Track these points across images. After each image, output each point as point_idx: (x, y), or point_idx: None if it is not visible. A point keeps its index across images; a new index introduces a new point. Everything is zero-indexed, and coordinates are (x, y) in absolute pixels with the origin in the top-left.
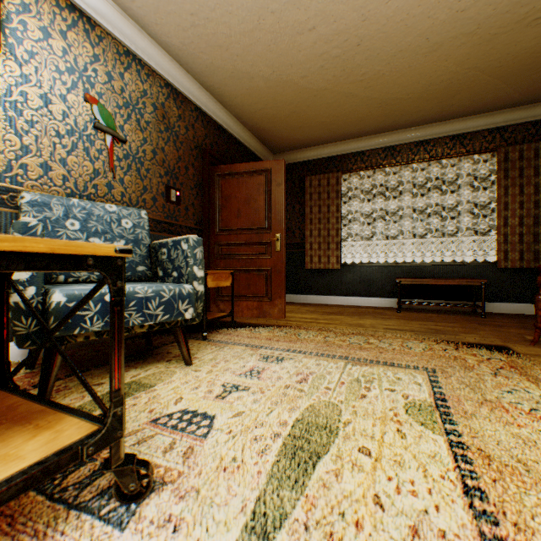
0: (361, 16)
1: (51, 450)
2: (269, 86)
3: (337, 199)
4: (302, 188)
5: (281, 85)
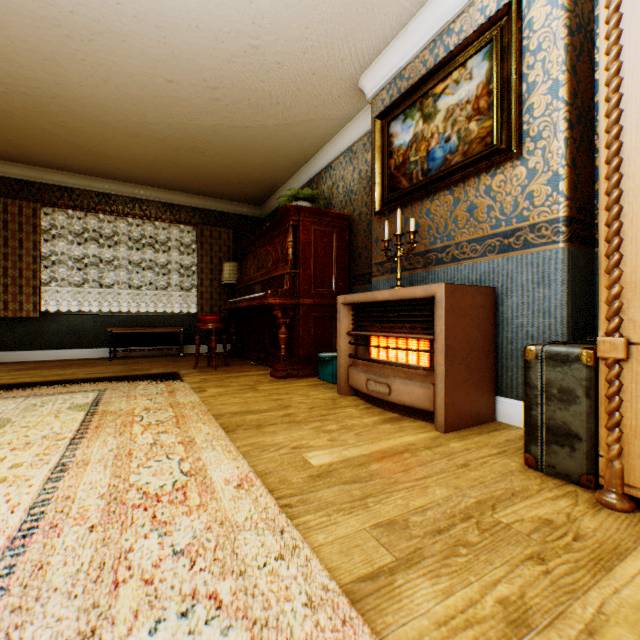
0: (55, 80)
1: None
2: None
3: (37, 234)
4: None
5: None
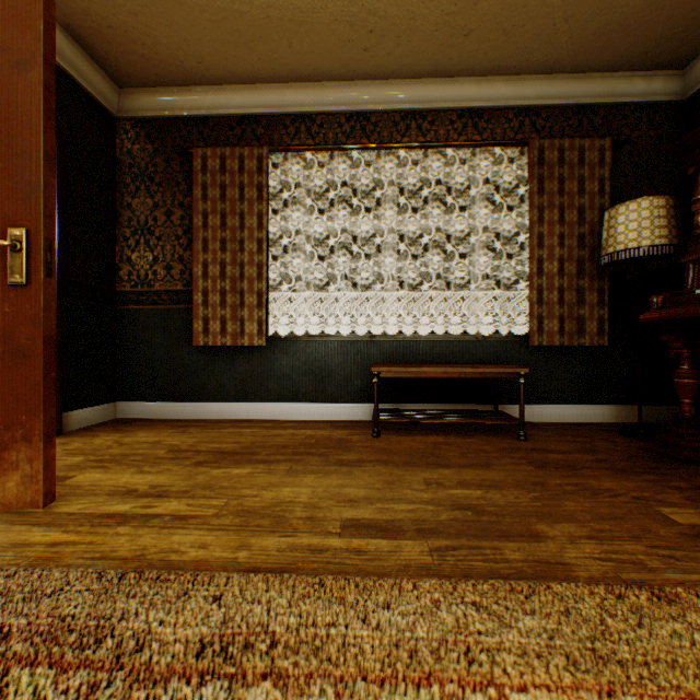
0: None
1: None
2: None
3: (261, 201)
4: (188, 173)
5: None
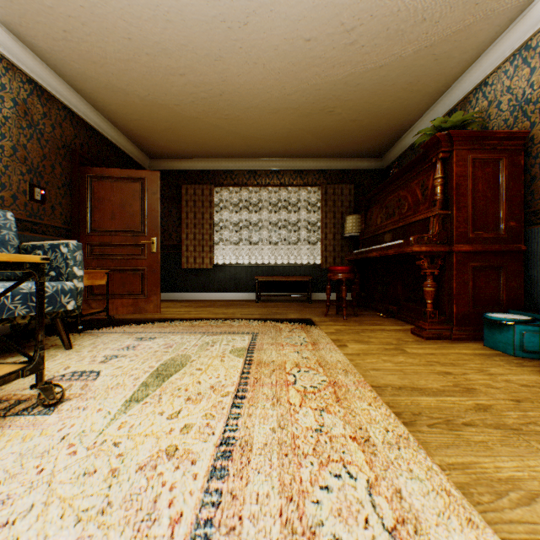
0: (221, 78)
1: (2, 374)
2: (145, 104)
3: (211, 208)
4: (179, 194)
5: (157, 106)
